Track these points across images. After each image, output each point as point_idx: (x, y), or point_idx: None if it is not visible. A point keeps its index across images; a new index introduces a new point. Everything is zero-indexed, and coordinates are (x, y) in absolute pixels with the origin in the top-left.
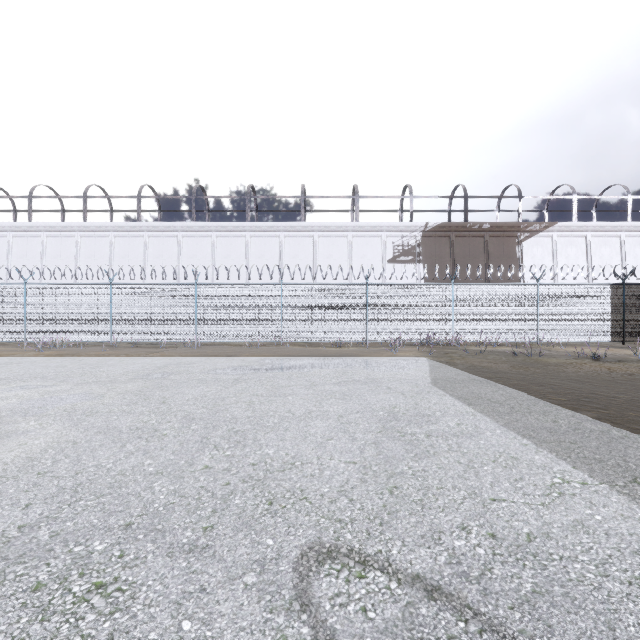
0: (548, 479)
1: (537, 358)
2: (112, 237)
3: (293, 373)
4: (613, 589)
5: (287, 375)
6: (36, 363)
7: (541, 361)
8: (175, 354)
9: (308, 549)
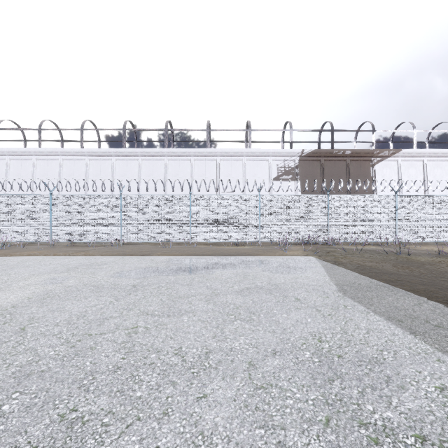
0: None
1: (406, 256)
2: (61, 160)
3: (195, 276)
4: None
5: (188, 279)
6: None
7: (412, 259)
8: (97, 253)
9: None
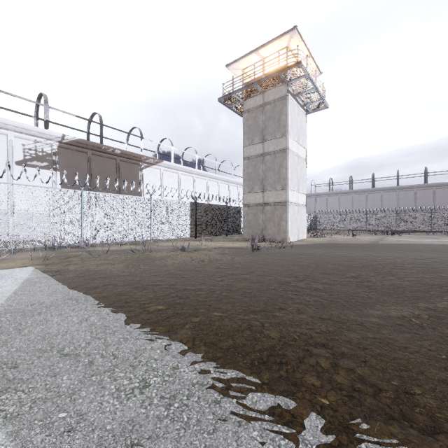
0: None
1: (149, 253)
2: None
3: None
4: None
5: None
6: None
7: (151, 256)
8: None
9: None
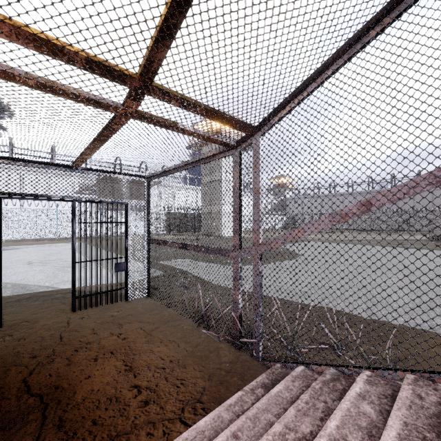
0: None
1: None
2: None
3: (15, 250)
4: (66, 259)
5: (13, 251)
6: None
7: None
8: None
9: (29, 261)
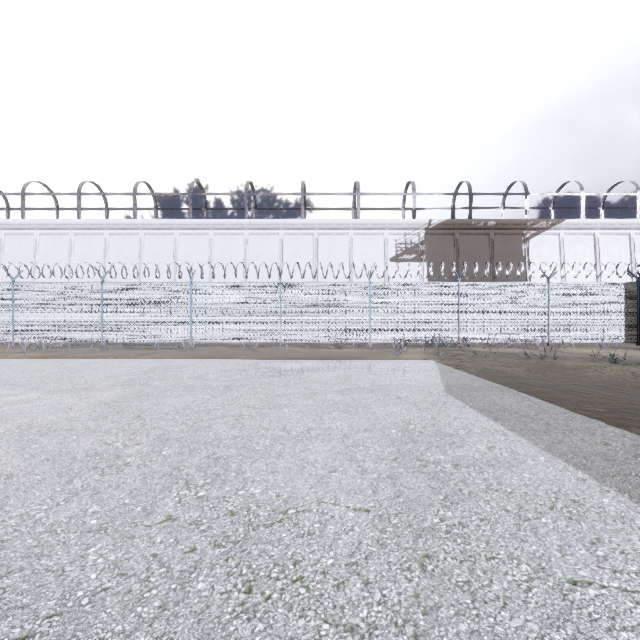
0: (636, 541)
1: (551, 361)
2: (107, 235)
3: (291, 379)
4: None
5: (284, 381)
6: (14, 367)
7: (557, 364)
8: (167, 356)
9: None
